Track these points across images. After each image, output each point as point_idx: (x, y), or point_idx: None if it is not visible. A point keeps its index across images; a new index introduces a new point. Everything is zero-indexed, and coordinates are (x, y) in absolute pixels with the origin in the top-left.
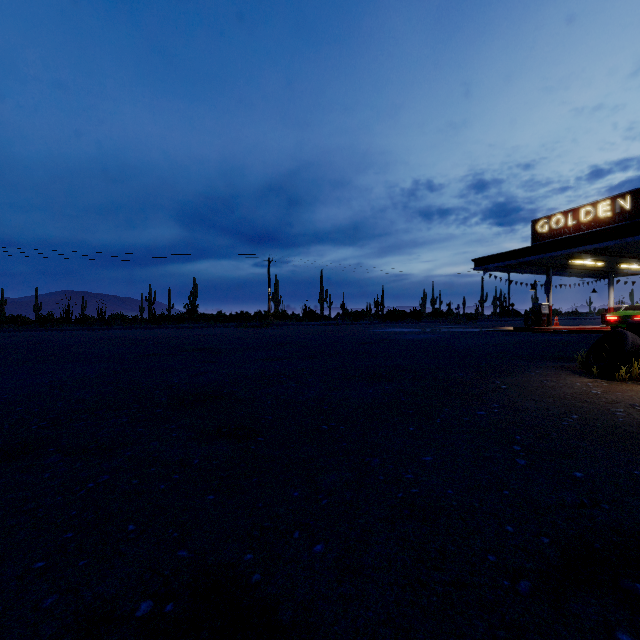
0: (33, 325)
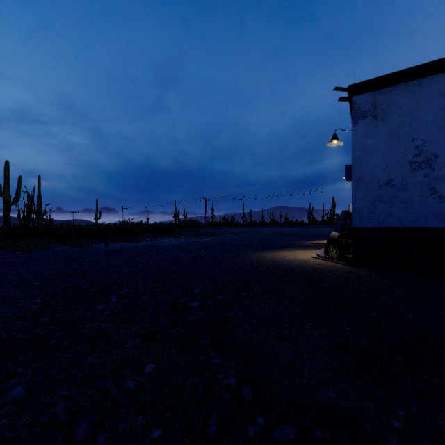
0: (258, 225)
